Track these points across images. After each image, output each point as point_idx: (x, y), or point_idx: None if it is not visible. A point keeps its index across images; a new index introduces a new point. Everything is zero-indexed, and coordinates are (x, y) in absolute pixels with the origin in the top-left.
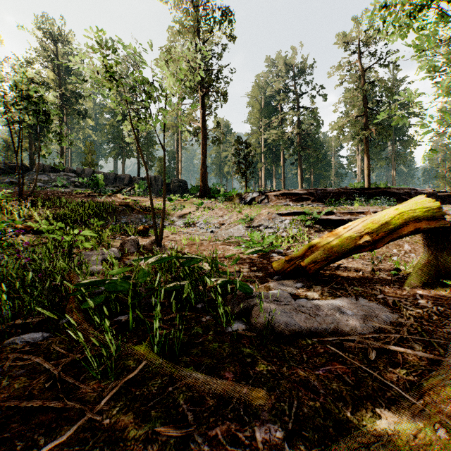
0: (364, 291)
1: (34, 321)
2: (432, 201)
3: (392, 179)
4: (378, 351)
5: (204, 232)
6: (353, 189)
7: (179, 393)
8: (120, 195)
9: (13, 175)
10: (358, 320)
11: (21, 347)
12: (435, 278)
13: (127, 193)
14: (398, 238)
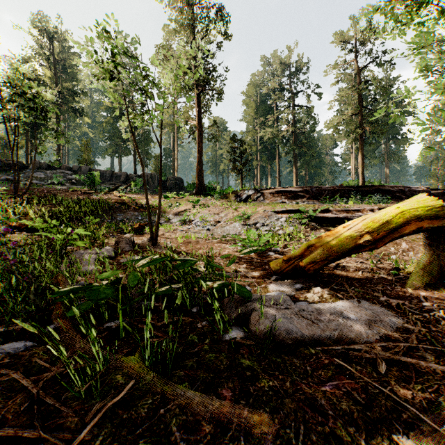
0: (366, 292)
1: (19, 328)
2: (434, 199)
3: (386, 177)
4: (387, 362)
5: (200, 230)
6: (348, 187)
7: (171, 417)
8: (116, 192)
9: (9, 172)
10: (362, 325)
11: (0, 359)
12: (438, 279)
13: (123, 190)
14: (399, 237)
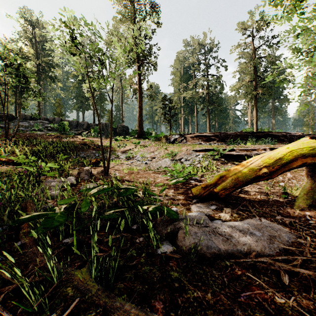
0: (264, 212)
1: None
2: (315, 141)
3: (272, 125)
4: (288, 273)
5: (140, 164)
6: (246, 133)
7: None
8: (80, 136)
9: (3, 122)
10: (265, 240)
11: None
12: None
13: (85, 135)
14: (289, 170)
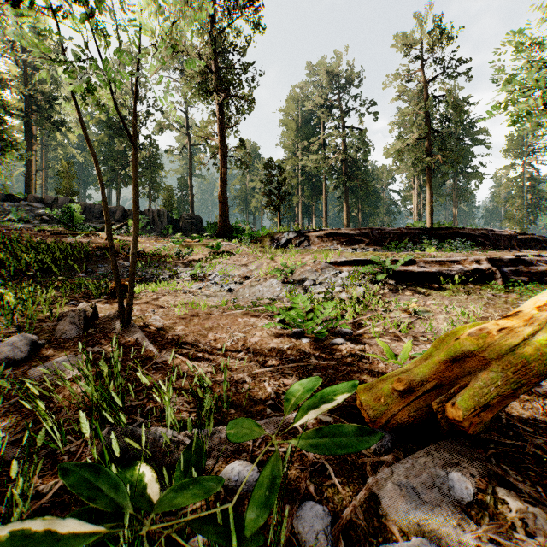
0: None
1: None
2: None
3: (454, 219)
4: None
5: (217, 291)
6: (418, 230)
7: None
8: (103, 234)
9: None
10: None
11: None
12: None
13: (116, 231)
14: None
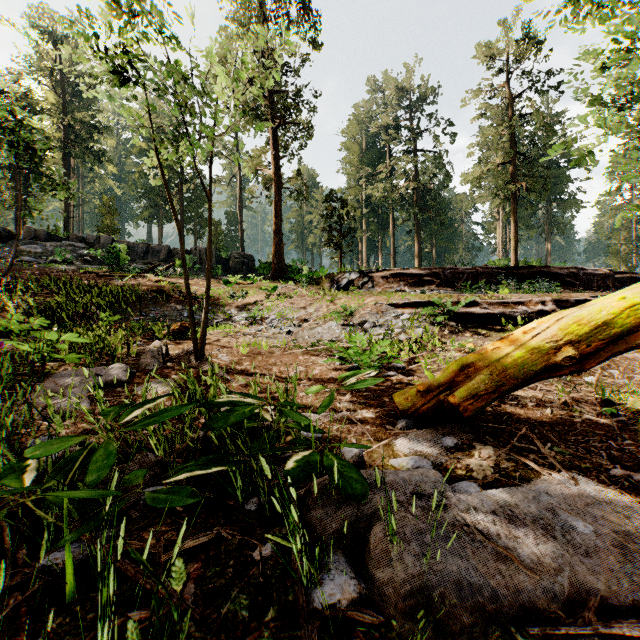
0: (576, 456)
1: None
2: None
3: (546, 255)
4: None
5: (277, 334)
6: (496, 269)
7: None
8: (151, 276)
9: None
10: (610, 551)
11: None
12: None
13: (163, 273)
14: (625, 351)
